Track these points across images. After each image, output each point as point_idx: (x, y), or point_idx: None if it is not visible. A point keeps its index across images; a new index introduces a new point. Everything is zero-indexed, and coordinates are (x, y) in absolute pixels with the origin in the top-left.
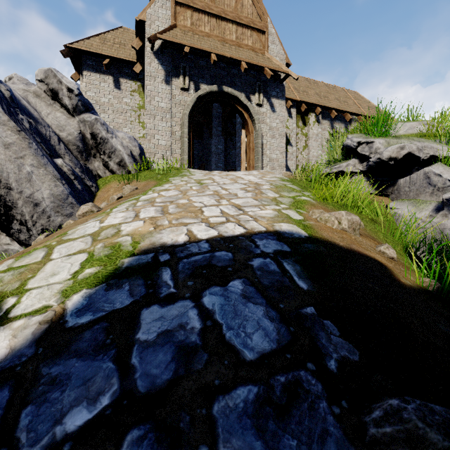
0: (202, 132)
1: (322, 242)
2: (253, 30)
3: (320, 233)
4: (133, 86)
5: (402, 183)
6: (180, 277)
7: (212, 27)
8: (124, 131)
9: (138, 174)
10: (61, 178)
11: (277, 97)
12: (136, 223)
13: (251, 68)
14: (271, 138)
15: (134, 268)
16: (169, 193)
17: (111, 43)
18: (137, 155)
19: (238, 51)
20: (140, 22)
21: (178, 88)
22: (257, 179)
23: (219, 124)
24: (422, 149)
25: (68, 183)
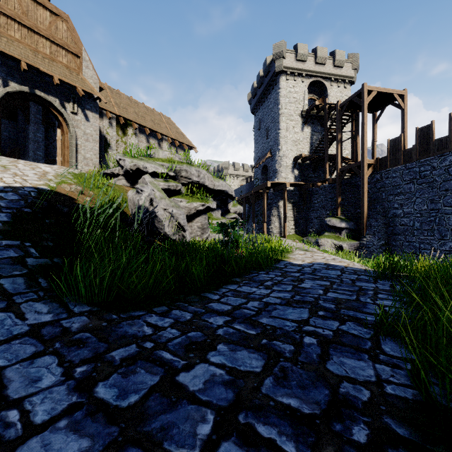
0: (17, 113)
1: (54, 191)
2: (68, 52)
3: (57, 190)
4: None
5: (139, 182)
6: None
7: (24, 35)
8: None
9: None
10: None
11: (91, 110)
12: None
13: (65, 83)
14: (85, 141)
15: None
16: None
17: None
18: None
19: (51, 65)
20: None
21: None
22: (51, 170)
23: (38, 111)
24: (145, 167)
25: None
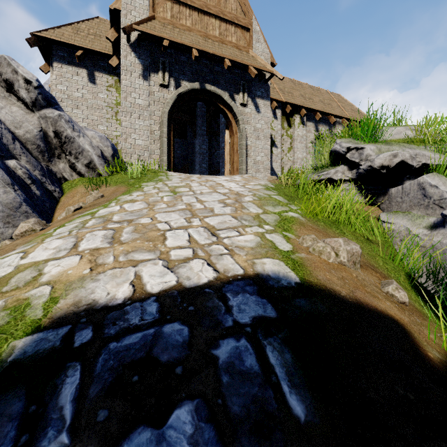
0: (186, 131)
1: (319, 292)
2: (237, 27)
3: (315, 274)
4: (110, 81)
5: (394, 192)
6: (90, 394)
7: (194, 21)
8: (100, 128)
9: (110, 177)
10: (13, 183)
11: (262, 97)
12: (68, 261)
13: (235, 66)
14: (255, 139)
15: (25, 364)
16: (133, 206)
17: (85, 33)
18: (109, 155)
19: (221, 48)
20: (115, 11)
21: (157, 84)
22: (239, 187)
23: (203, 123)
24: (415, 157)
25: (23, 189)
